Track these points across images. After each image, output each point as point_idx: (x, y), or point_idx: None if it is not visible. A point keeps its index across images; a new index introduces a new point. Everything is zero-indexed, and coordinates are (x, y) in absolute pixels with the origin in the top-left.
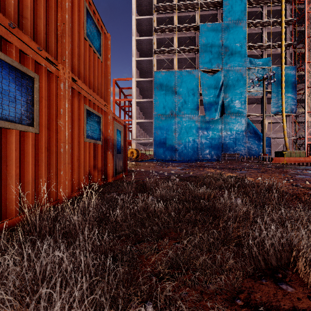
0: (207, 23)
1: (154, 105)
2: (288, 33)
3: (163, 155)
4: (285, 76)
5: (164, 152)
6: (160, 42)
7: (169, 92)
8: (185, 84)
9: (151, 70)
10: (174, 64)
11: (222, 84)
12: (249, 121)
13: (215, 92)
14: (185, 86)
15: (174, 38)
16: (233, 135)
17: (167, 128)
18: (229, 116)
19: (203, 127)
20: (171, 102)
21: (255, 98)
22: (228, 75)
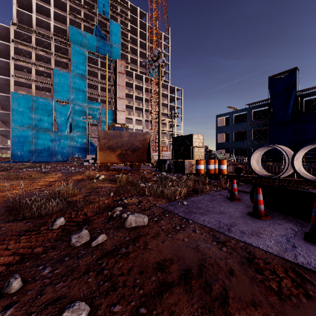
0: (59, 69)
1: (11, 118)
2: (112, 91)
3: (20, 158)
4: (108, 115)
5: (22, 156)
6: (19, 66)
7: (27, 110)
8: (41, 107)
9: (9, 84)
10: (32, 89)
11: (71, 113)
12: (88, 137)
13: (65, 117)
14: (41, 108)
15: (32, 69)
16: (78, 146)
17: (25, 137)
18: (75, 133)
19: (56, 139)
20: (29, 118)
21: (94, 123)
22: (75, 107)
